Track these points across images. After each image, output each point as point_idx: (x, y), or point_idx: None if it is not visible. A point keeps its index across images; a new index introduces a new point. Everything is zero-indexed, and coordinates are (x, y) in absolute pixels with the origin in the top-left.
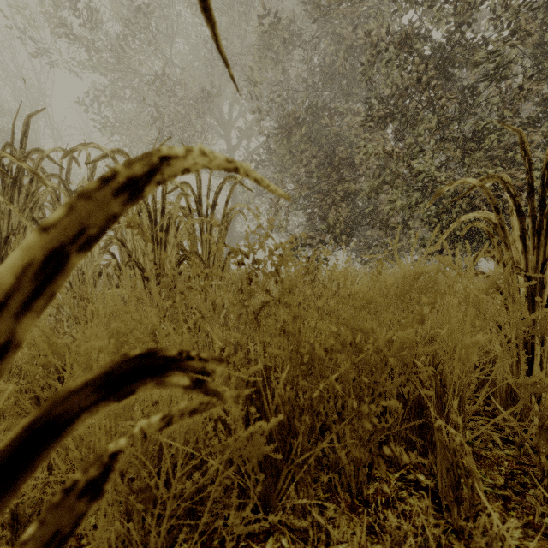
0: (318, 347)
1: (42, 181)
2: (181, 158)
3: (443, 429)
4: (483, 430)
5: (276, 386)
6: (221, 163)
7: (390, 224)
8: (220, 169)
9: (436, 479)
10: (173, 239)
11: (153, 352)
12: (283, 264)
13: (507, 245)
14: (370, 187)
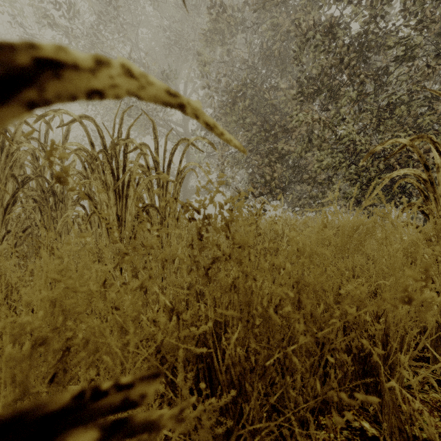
0: (272, 311)
1: (8, 140)
2: (83, 71)
3: (397, 390)
4: (423, 376)
5: (227, 346)
6: (157, 94)
7: (316, 180)
8: (155, 102)
9: (380, 428)
10: (133, 193)
11: (13, 418)
12: (233, 219)
13: (436, 199)
14: (300, 149)
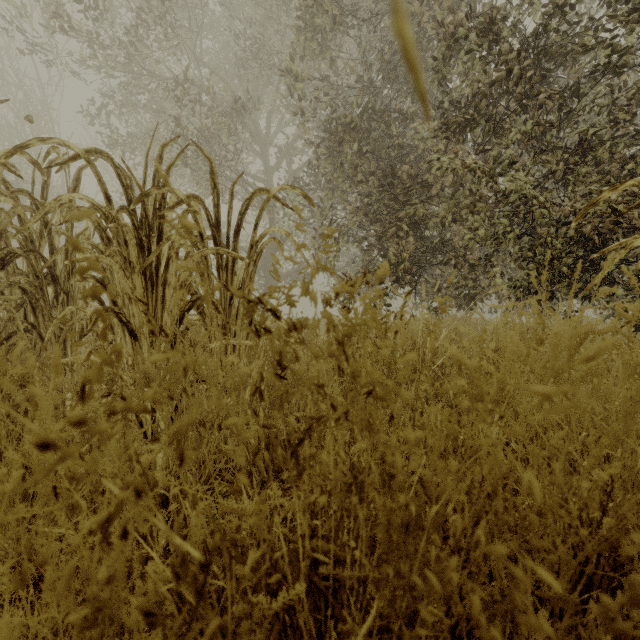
0: (479, 609)
1: None
2: None
3: None
4: None
5: None
6: None
7: (466, 260)
8: None
9: None
10: (174, 278)
11: None
12: (353, 330)
13: None
14: (443, 213)
